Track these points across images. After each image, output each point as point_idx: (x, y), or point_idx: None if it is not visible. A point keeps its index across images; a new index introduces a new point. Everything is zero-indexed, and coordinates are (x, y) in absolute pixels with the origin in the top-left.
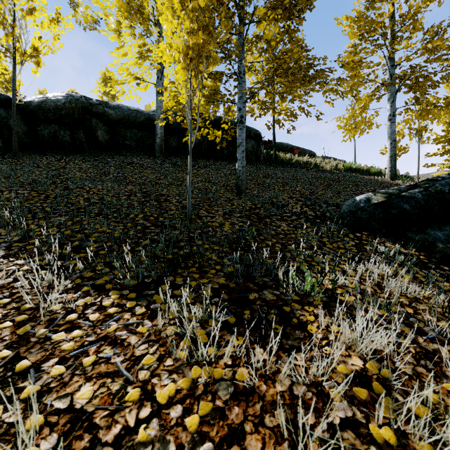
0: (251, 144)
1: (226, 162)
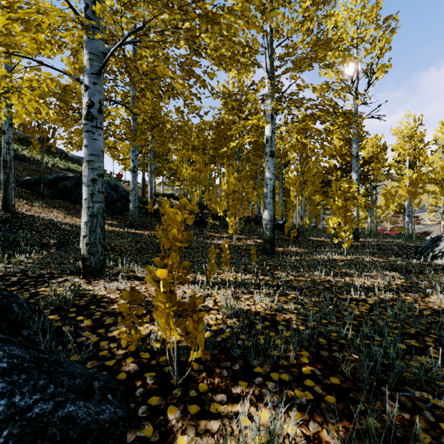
0: None
1: None
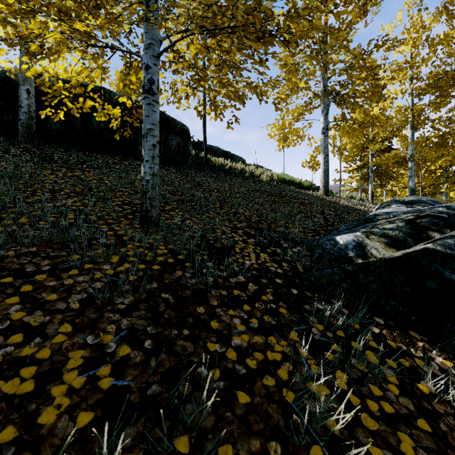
0: (176, 141)
1: (140, 162)
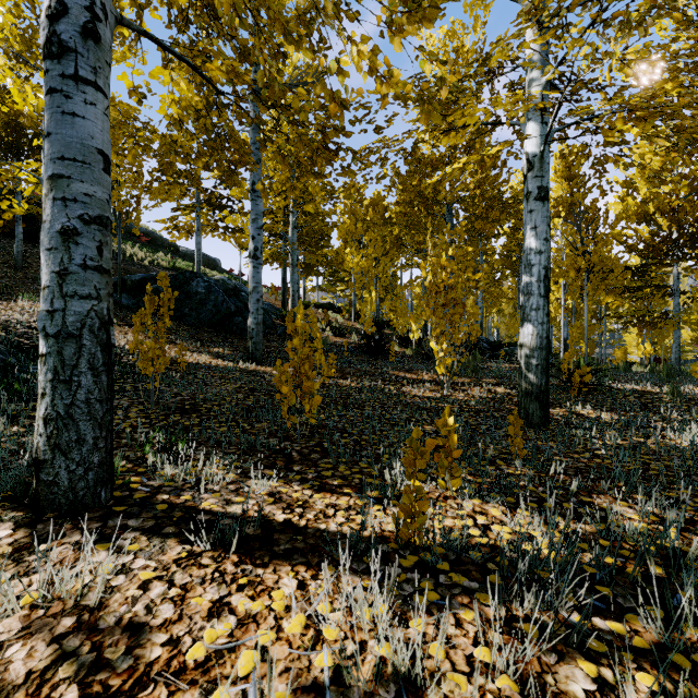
0: None
1: None
